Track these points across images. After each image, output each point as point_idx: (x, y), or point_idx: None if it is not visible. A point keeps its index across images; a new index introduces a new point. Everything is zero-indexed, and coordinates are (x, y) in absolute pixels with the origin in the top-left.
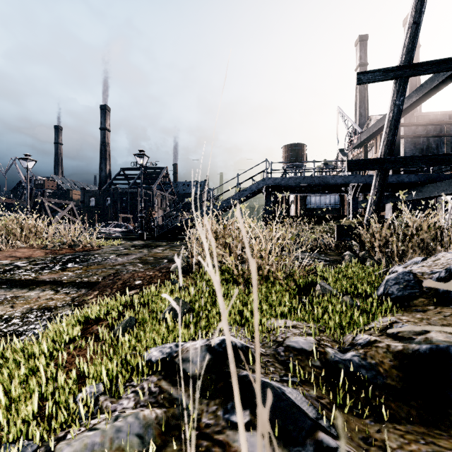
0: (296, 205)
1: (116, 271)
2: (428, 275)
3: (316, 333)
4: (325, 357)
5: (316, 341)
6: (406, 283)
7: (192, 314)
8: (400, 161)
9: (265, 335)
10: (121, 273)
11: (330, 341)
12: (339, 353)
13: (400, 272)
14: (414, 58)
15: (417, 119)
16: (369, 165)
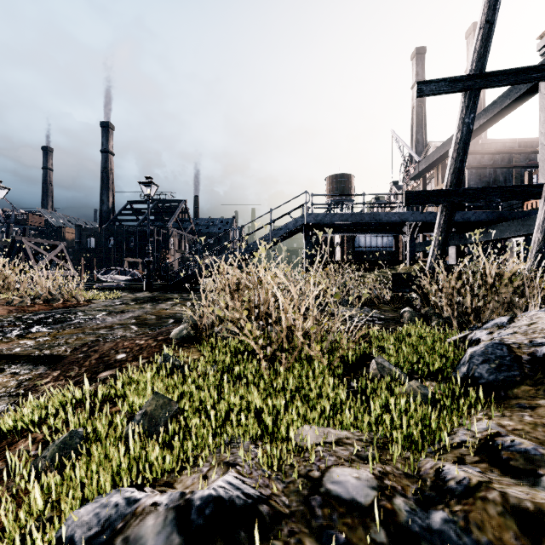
0: (343, 247)
1: (97, 338)
2: (528, 347)
3: (374, 455)
4: (394, 521)
5: (376, 480)
6: (499, 361)
7: (183, 417)
8: (470, 193)
9: (293, 462)
10: (100, 342)
11: (400, 476)
12: (418, 510)
13: (487, 343)
14: None
15: (482, 146)
16: (432, 198)
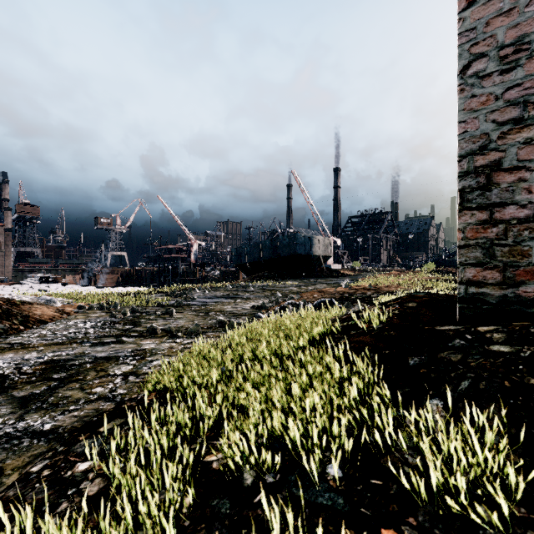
0: None
1: None
2: None
3: None
4: None
5: None
6: None
7: None
8: None
9: None
10: None
11: None
12: None
13: None
14: None
15: None
16: None
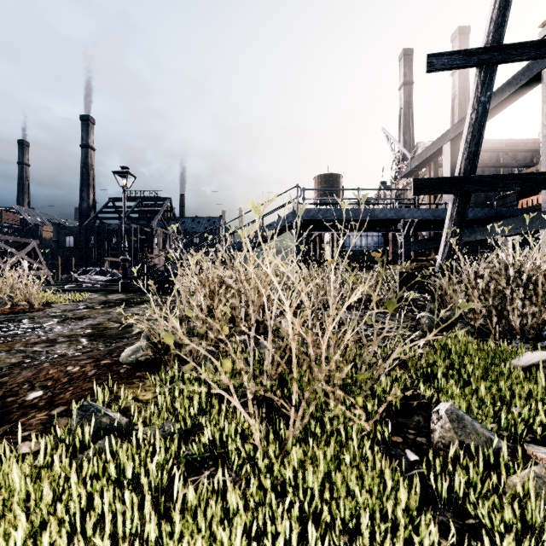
0: (333, 247)
1: (23, 359)
2: None
3: None
4: None
5: None
6: None
7: None
8: (486, 181)
9: None
10: (17, 368)
11: None
12: None
13: None
14: (464, 79)
15: None
16: (444, 186)
